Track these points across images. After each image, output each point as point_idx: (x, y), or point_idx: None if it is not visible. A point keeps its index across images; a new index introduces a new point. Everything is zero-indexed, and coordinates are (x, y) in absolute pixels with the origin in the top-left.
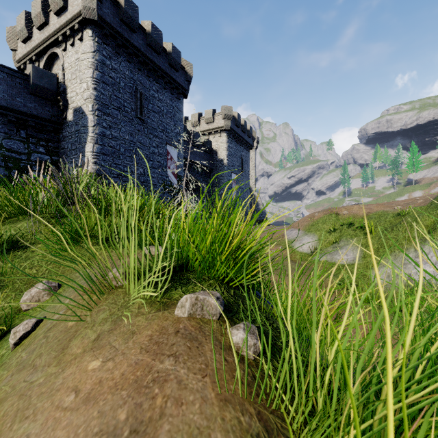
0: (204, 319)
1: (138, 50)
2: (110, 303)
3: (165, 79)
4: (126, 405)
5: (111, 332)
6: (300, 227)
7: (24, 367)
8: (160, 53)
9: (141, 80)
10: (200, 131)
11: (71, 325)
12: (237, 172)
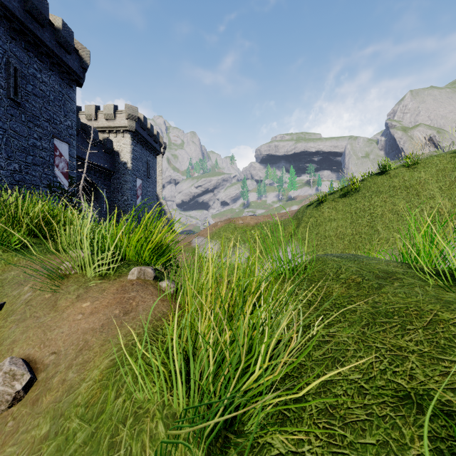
0: (146, 280)
1: (11, 13)
2: (74, 282)
3: (52, 58)
4: (117, 308)
5: (87, 292)
6: (206, 235)
7: (25, 319)
8: (45, 25)
9: (15, 52)
10: (98, 126)
11: (49, 296)
12: (142, 177)
